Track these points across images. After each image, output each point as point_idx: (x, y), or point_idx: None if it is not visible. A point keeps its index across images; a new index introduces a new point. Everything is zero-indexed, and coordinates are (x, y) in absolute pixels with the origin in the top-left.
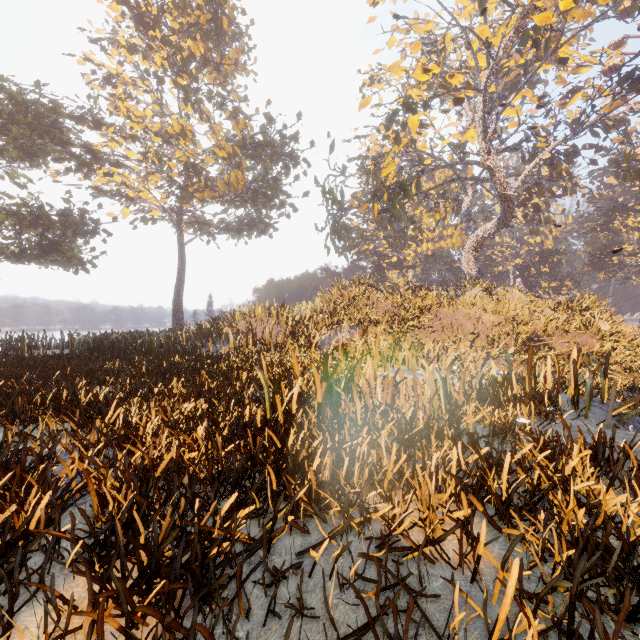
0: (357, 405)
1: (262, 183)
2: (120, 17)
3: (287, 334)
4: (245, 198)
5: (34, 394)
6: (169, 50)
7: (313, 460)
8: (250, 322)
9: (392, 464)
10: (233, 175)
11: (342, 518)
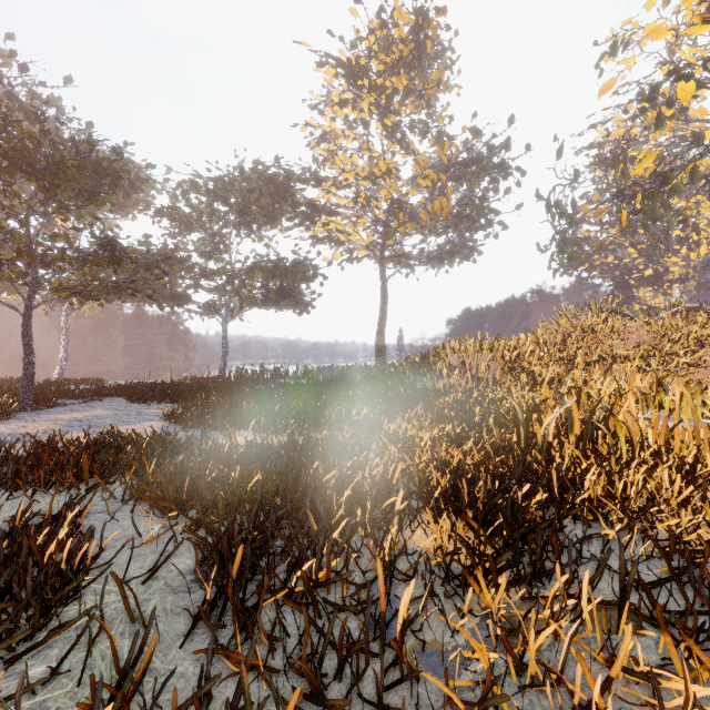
0: (622, 441)
1: (467, 205)
2: (333, 78)
3: (506, 370)
4: (448, 225)
5: (320, 410)
6: (375, 94)
7: (584, 478)
8: (462, 357)
9: (675, 492)
10: (437, 203)
11: (627, 519)
